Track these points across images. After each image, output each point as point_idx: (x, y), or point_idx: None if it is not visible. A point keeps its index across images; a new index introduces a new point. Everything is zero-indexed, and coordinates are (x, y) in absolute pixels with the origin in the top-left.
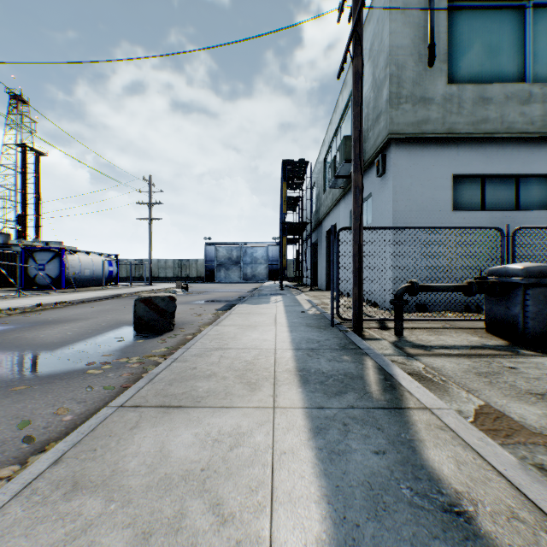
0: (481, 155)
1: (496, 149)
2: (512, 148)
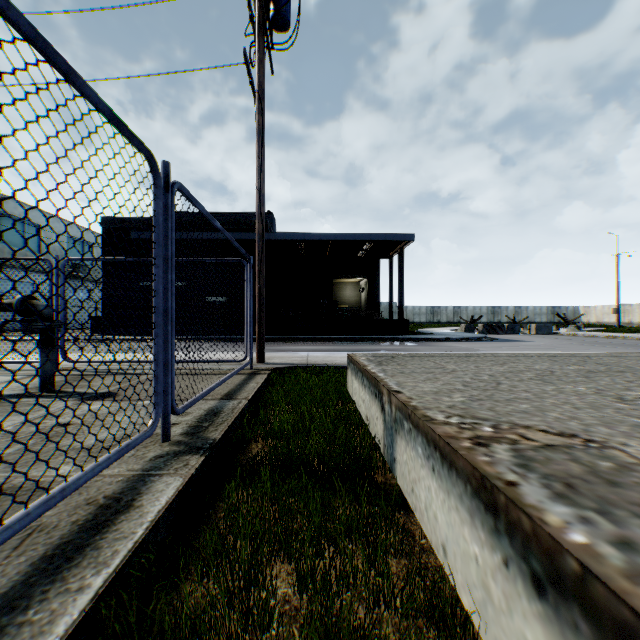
0: (12, 272)
1: (17, 271)
2: (22, 272)
